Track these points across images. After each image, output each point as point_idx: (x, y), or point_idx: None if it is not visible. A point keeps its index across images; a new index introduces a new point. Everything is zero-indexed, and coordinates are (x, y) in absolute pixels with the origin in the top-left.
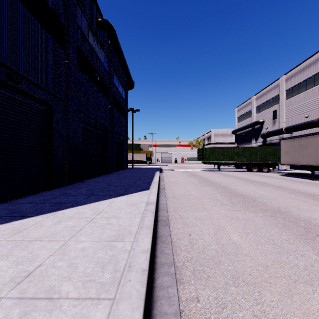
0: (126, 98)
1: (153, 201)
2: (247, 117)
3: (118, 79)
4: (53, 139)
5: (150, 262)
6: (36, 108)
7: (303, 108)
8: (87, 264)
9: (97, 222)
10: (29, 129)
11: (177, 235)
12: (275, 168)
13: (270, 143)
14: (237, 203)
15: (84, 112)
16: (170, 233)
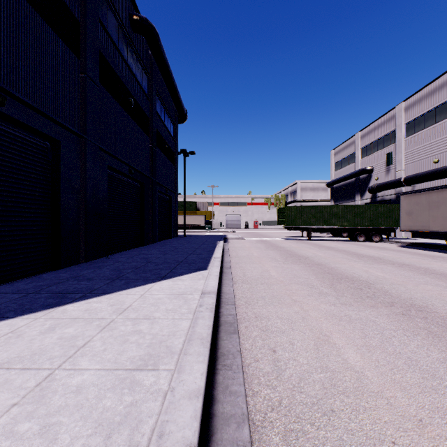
0: (176, 135)
1: (213, 289)
2: (349, 164)
3: (163, 107)
4: (61, 192)
5: (203, 418)
6: (33, 144)
7: (431, 149)
8: (79, 429)
9: (116, 329)
10: (21, 177)
11: (251, 351)
12: (390, 236)
13: (383, 200)
14: (344, 291)
15: (111, 153)
16: (240, 347)
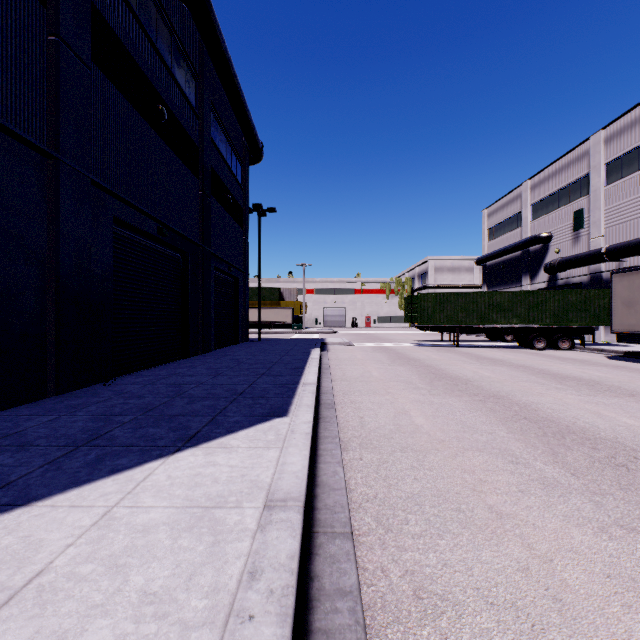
0: (246, 182)
1: (295, 488)
2: (512, 229)
3: (224, 135)
4: None
5: None
6: None
7: None
8: None
9: None
10: None
11: None
12: (585, 341)
13: (568, 283)
14: (593, 474)
15: (119, 194)
16: None
